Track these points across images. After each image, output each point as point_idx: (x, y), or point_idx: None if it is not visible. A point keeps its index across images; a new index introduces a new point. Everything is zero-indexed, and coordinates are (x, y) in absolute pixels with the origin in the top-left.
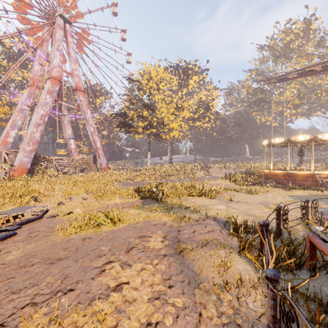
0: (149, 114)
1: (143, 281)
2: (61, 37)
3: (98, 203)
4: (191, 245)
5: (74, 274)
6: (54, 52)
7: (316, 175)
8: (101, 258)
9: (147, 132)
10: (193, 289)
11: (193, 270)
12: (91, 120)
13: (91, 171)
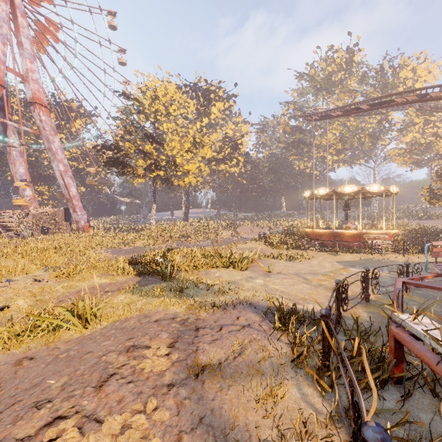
0: (154, 149)
1: None
2: (4, 14)
3: (61, 287)
4: (217, 357)
5: None
6: None
7: (364, 234)
8: (40, 411)
9: (152, 175)
10: None
11: (222, 413)
12: (61, 153)
13: (62, 233)
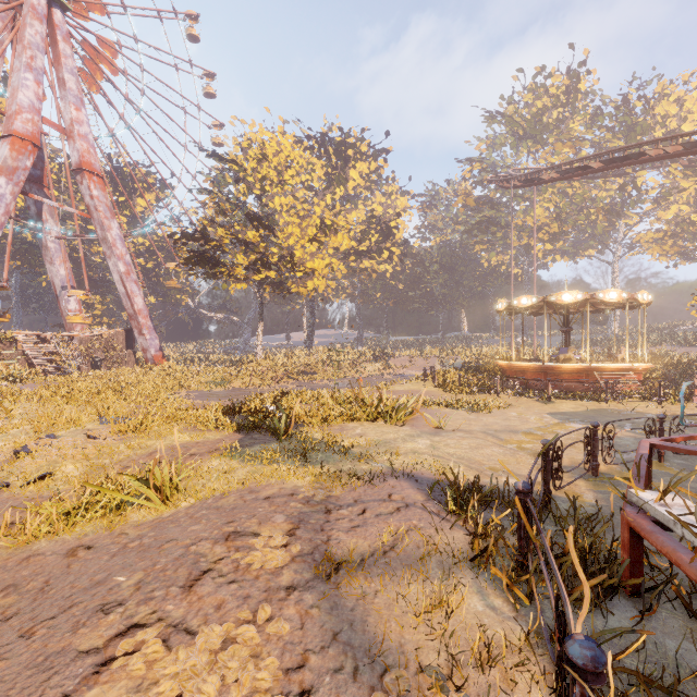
0: (260, 237)
1: (227, 685)
2: (39, 38)
3: (126, 447)
4: (359, 551)
5: (8, 689)
6: (20, 72)
7: (594, 370)
8: (109, 616)
9: (257, 278)
10: (367, 692)
11: (365, 629)
12: (122, 246)
13: (122, 367)
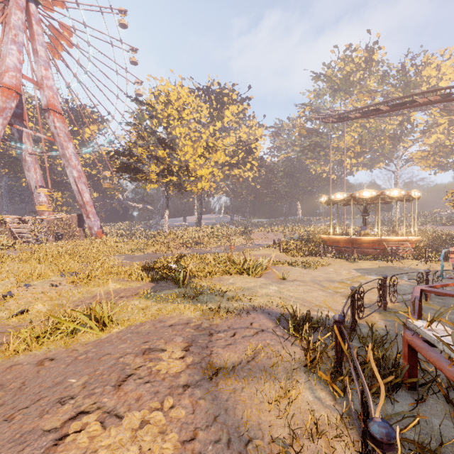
0: (167, 154)
1: (143, 452)
2: (20, 22)
3: (77, 292)
4: (231, 361)
5: None
6: (8, 44)
7: (383, 241)
8: (64, 406)
9: (164, 180)
10: None
11: (235, 413)
12: (75, 159)
13: (75, 239)
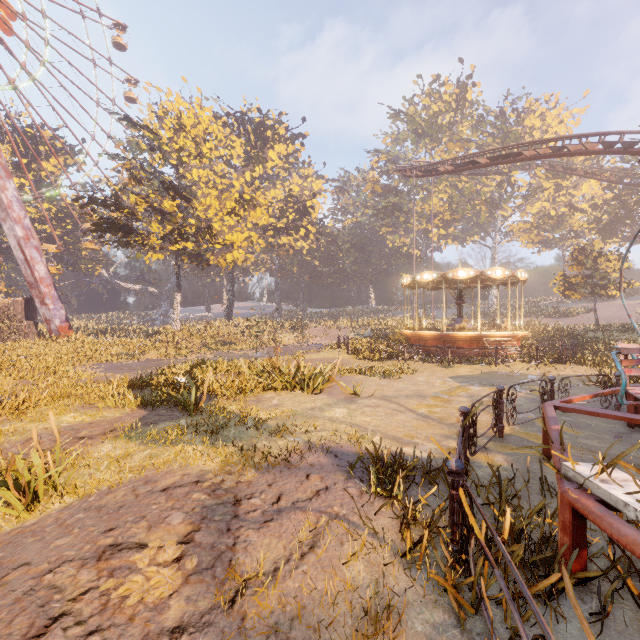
0: (177, 207)
1: None
2: None
3: None
4: (272, 556)
5: None
6: None
7: (484, 337)
8: None
9: (174, 248)
10: None
11: None
12: (19, 208)
13: (20, 339)
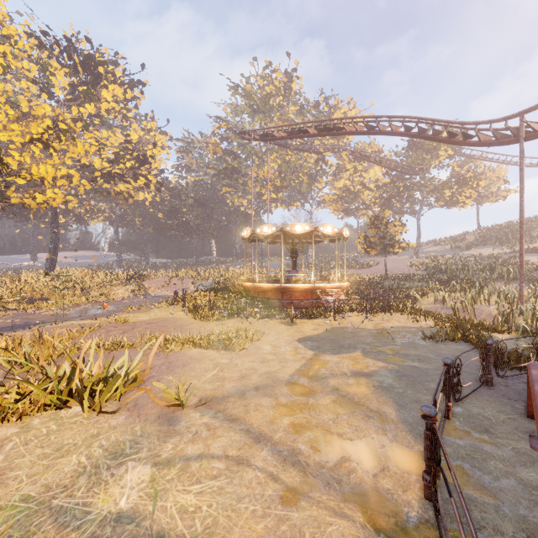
0: None
1: None
2: None
3: None
4: None
5: None
6: None
7: (317, 289)
8: None
9: None
10: None
11: None
12: None
13: None
